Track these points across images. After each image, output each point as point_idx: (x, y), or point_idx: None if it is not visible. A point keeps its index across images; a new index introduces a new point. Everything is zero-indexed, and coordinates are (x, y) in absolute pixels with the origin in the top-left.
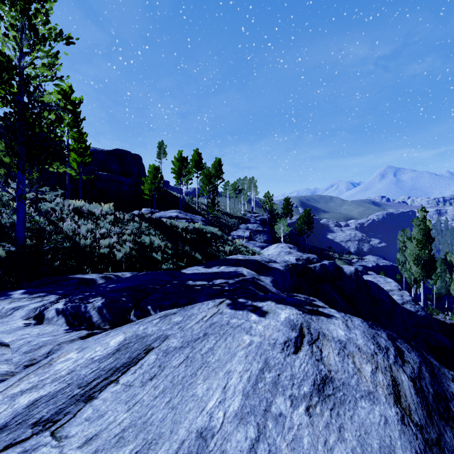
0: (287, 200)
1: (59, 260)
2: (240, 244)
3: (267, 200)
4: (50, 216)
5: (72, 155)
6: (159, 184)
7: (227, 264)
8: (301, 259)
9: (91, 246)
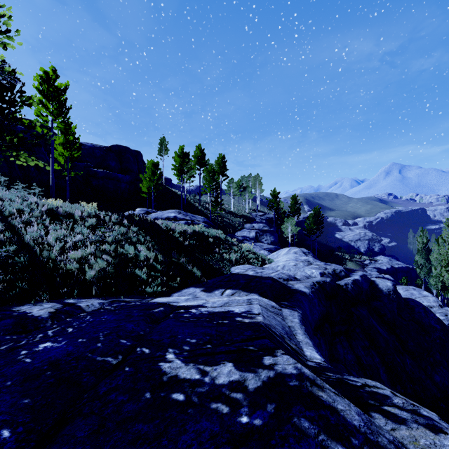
0: (295, 198)
1: (5, 283)
2: (247, 249)
3: (273, 198)
4: (14, 219)
5: (58, 149)
6: (158, 181)
7: (234, 287)
8: (326, 274)
9: (56, 260)
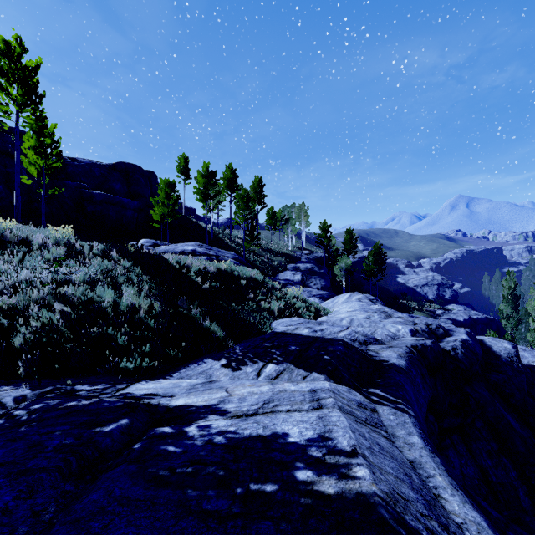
0: (350, 232)
1: None
2: (294, 295)
3: (323, 232)
4: None
5: (29, 155)
6: (174, 207)
7: (280, 358)
8: (420, 332)
9: None
